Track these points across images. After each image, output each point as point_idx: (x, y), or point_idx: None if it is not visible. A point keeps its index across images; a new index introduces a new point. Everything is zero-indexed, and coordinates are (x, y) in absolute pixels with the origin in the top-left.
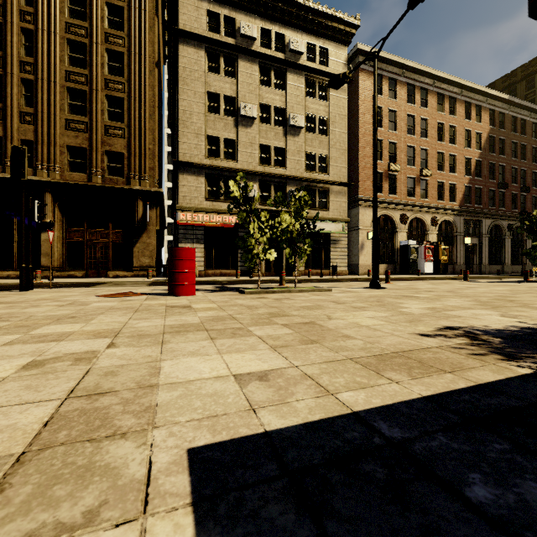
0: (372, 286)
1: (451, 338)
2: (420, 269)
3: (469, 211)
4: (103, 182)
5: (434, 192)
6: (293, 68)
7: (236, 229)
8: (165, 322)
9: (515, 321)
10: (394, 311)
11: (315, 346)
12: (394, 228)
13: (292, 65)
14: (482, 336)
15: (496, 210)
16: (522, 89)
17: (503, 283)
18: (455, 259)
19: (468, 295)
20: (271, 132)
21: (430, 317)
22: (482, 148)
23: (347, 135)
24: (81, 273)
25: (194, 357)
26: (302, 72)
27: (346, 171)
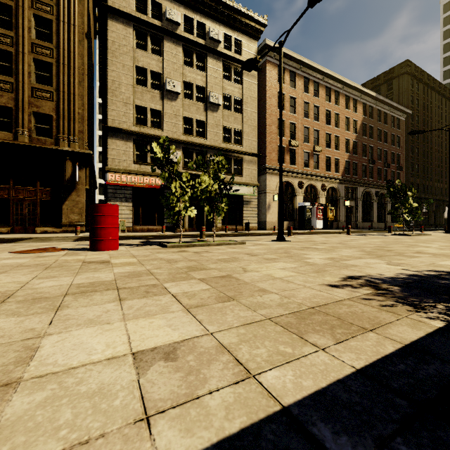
0: (278, 239)
1: (358, 288)
2: (313, 225)
3: (348, 180)
4: (30, 142)
5: (323, 164)
6: (212, 53)
7: (162, 190)
8: (74, 281)
9: (401, 269)
10: (301, 262)
11: (232, 303)
12: (294, 192)
13: (211, 51)
14: (382, 284)
15: (367, 180)
16: (384, 90)
17: (375, 236)
18: (338, 218)
19: (355, 246)
20: (193, 107)
21: (333, 267)
22: (357, 132)
23: (257, 114)
24: (6, 229)
25: (90, 328)
26: (220, 58)
27: (256, 144)
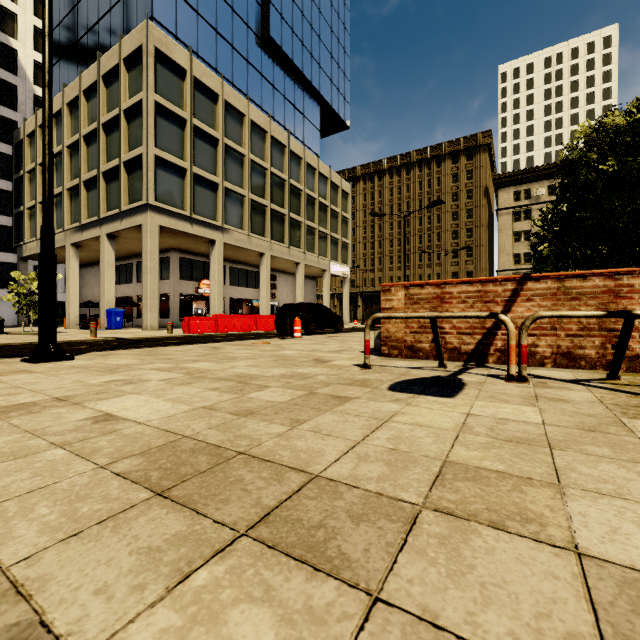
0: None
1: None
2: None
3: None
4: None
5: None
6: None
7: None
8: None
9: None
10: None
11: None
12: None
13: None
14: None
15: None
16: None
17: None
18: None
19: None
20: None
21: None
22: None
23: None
24: None
25: None
26: None
27: None
